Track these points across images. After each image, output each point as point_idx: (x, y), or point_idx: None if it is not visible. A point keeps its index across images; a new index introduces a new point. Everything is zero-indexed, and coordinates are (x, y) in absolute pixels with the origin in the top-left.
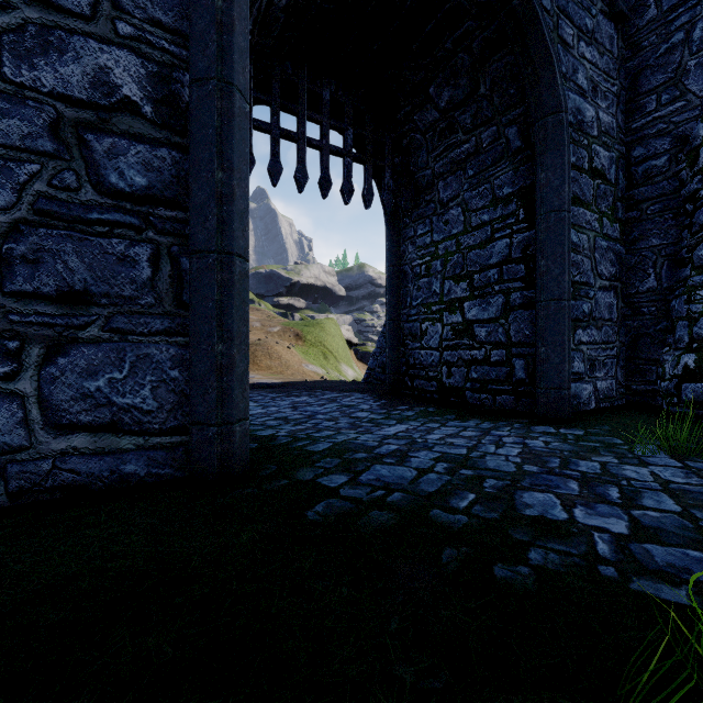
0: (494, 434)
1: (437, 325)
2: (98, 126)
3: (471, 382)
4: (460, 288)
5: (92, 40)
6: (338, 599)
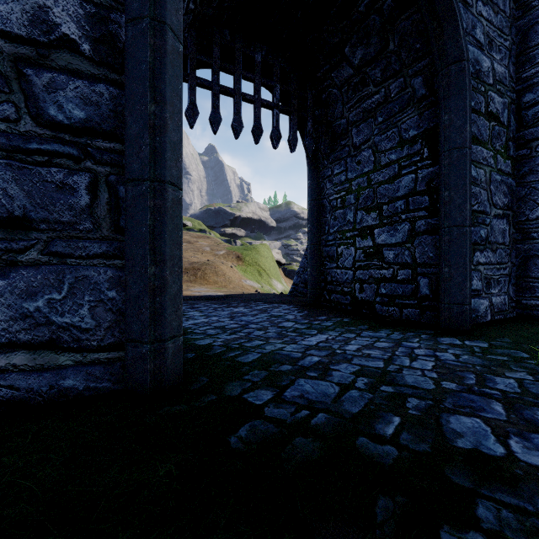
0: (406, 345)
1: (351, 249)
2: (37, 62)
3: (381, 297)
4: (371, 217)
5: None
6: None
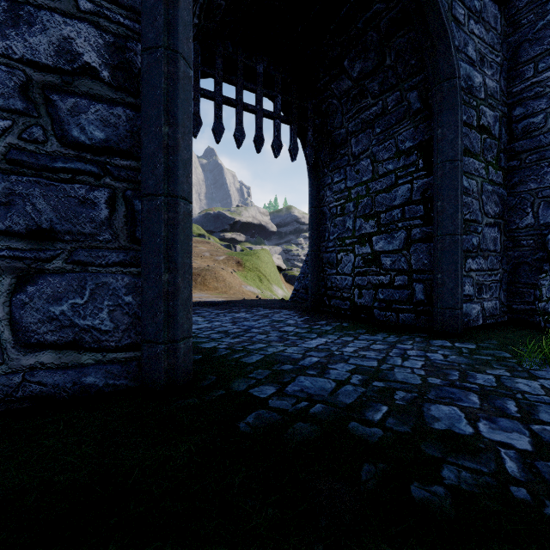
0: (400, 347)
1: (350, 255)
2: (62, 88)
3: (378, 302)
4: (369, 225)
5: (57, 14)
6: (264, 521)
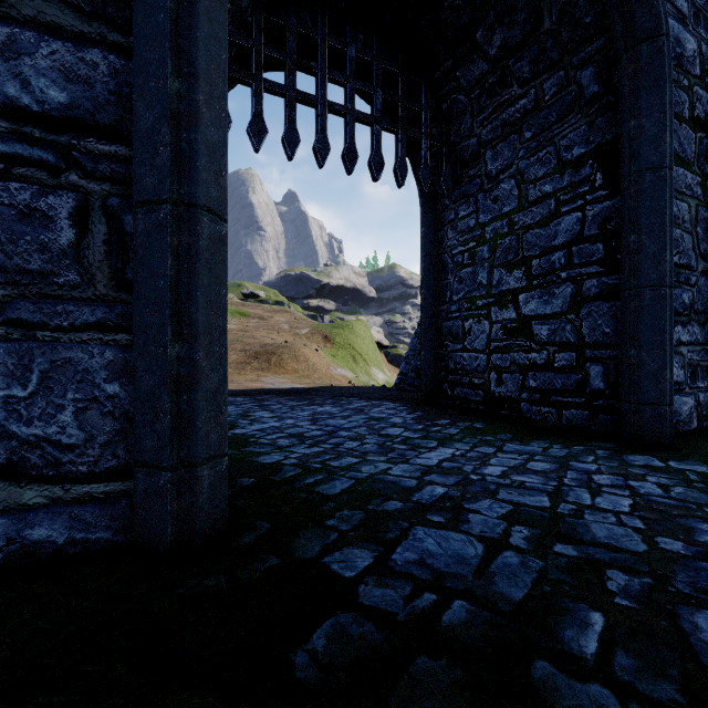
0: (577, 468)
1: (484, 323)
2: None
3: (528, 392)
4: (514, 277)
5: None
6: None
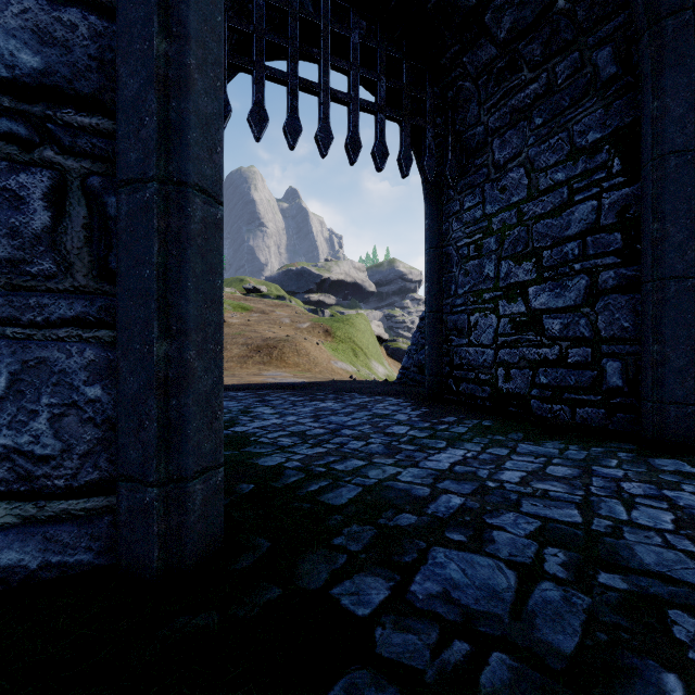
0: (602, 474)
1: (491, 317)
2: None
3: (539, 389)
4: (523, 269)
5: None
6: None
